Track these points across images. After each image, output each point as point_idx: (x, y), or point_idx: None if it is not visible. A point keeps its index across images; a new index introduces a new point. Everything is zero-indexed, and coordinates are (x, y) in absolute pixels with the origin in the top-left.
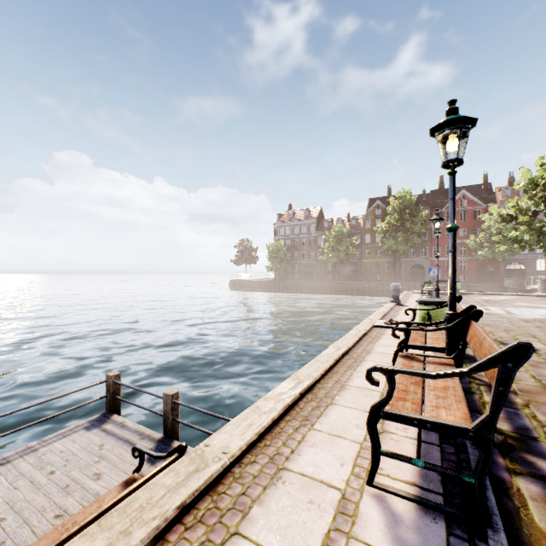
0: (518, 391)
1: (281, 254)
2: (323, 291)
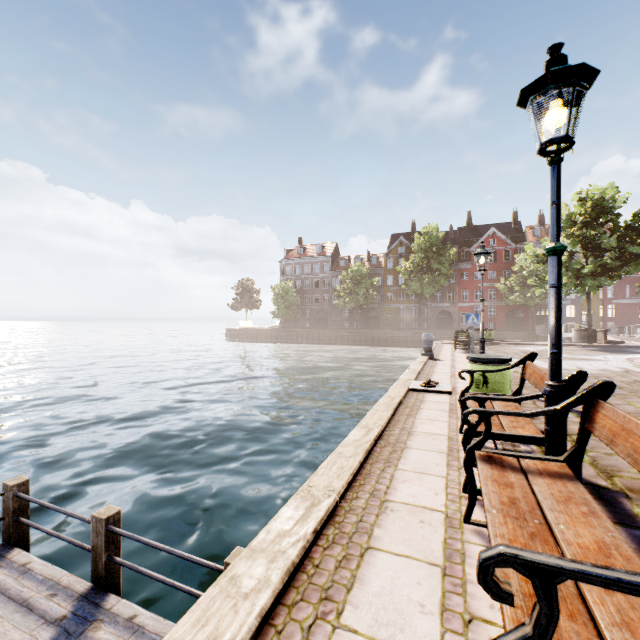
0: (628, 491)
1: (290, 297)
2: (339, 341)
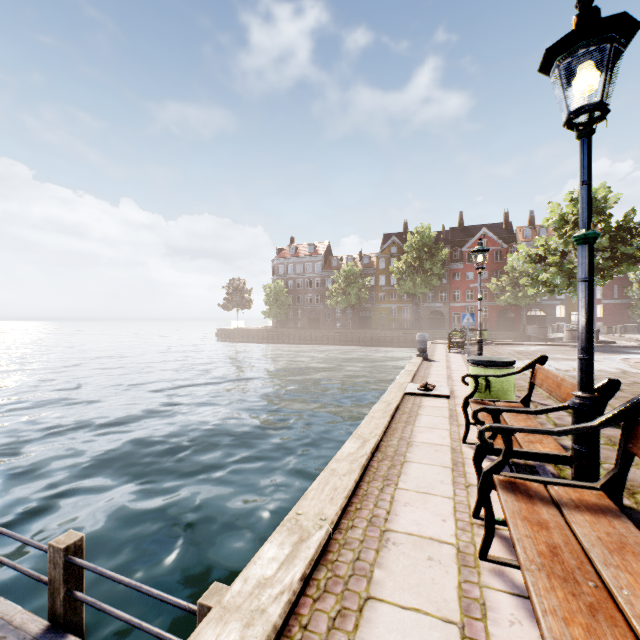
0: None
1: (282, 297)
2: (332, 341)
